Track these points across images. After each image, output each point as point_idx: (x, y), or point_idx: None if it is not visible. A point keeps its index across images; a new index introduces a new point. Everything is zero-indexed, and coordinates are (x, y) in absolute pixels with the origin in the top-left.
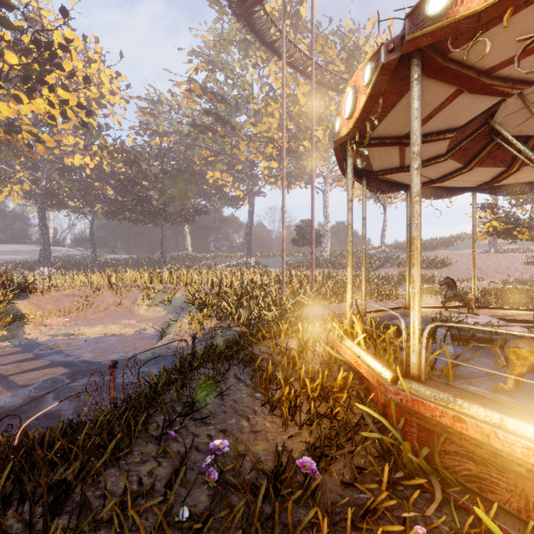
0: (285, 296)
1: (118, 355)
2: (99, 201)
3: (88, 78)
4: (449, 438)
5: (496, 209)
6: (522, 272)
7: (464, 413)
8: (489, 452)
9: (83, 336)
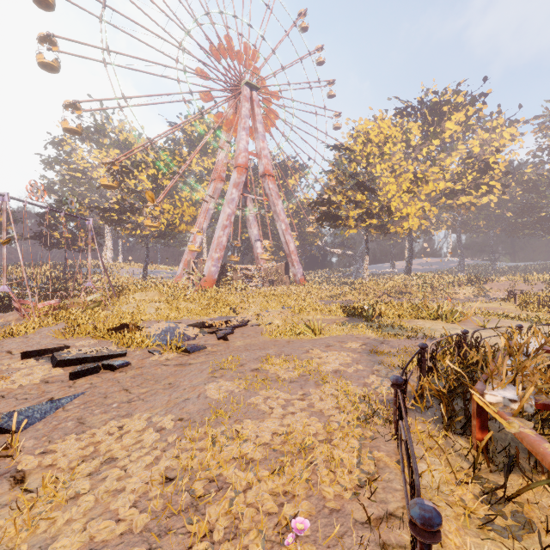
0: None
1: None
2: (499, 223)
3: (507, 172)
4: None
5: None
6: None
7: None
8: None
9: None
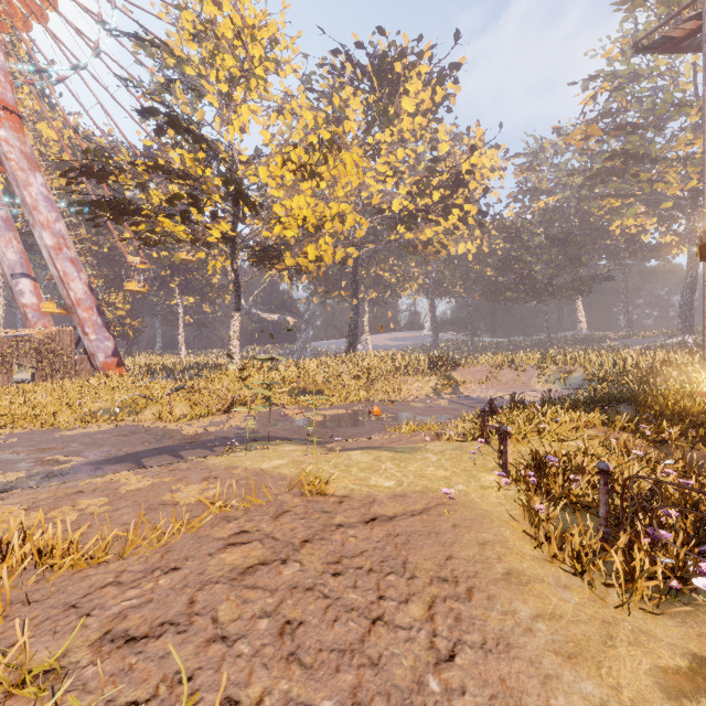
0: None
1: None
2: (478, 284)
3: (486, 188)
4: None
5: None
6: None
7: None
8: None
9: (498, 398)
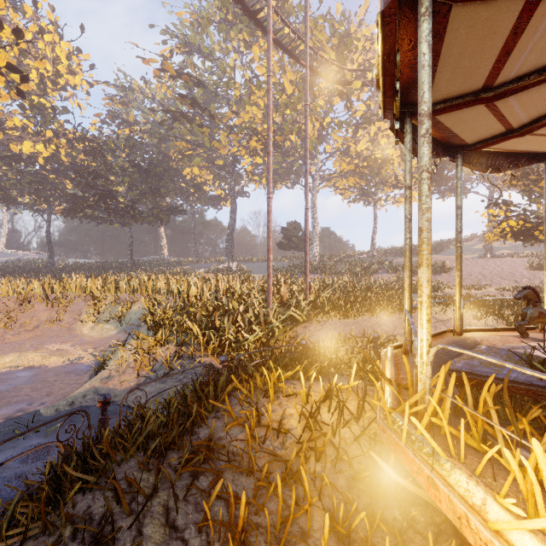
0: (272, 310)
1: (12, 409)
2: (56, 196)
3: (19, 30)
4: None
5: (513, 205)
6: (530, 278)
7: None
8: None
9: None
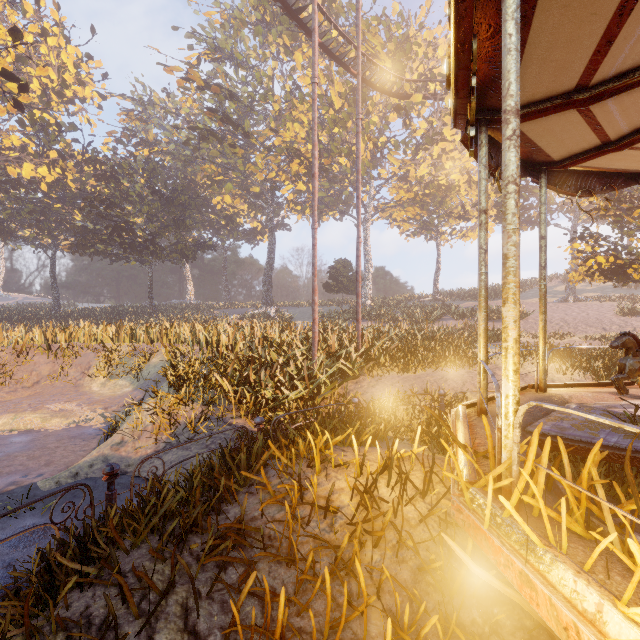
0: (318, 363)
1: (3, 482)
2: (62, 229)
3: (16, 30)
4: None
5: (602, 239)
6: (621, 325)
7: None
8: None
9: None
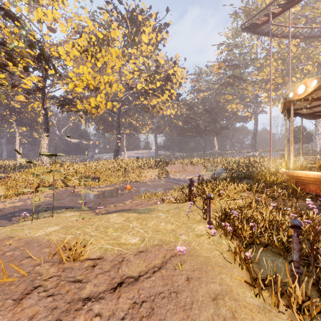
0: (271, 166)
1: None
2: (175, 128)
3: (180, 82)
4: (299, 182)
5: None
6: None
7: (295, 172)
8: (302, 180)
9: (187, 179)
